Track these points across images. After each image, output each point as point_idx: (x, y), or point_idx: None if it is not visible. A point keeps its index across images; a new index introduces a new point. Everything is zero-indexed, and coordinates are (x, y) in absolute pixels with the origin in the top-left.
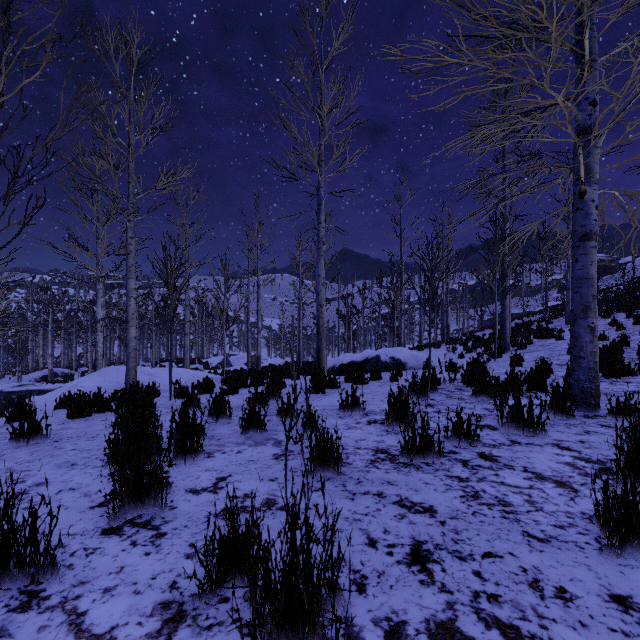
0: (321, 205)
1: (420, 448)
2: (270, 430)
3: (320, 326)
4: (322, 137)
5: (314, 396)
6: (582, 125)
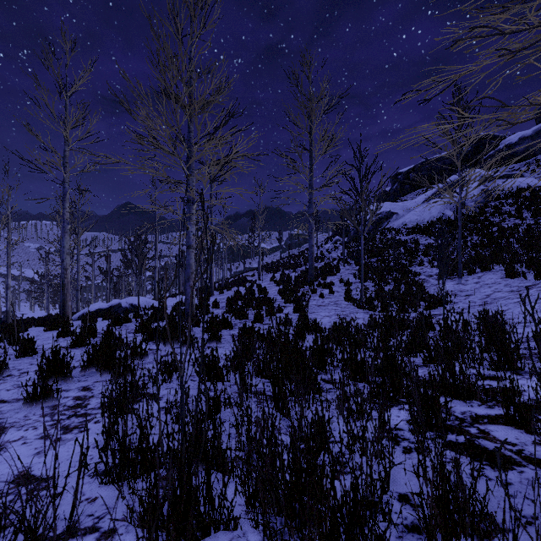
0: (66, 195)
1: (80, 341)
2: (1, 350)
3: (65, 284)
4: (67, 145)
5: (47, 332)
6: (188, 198)
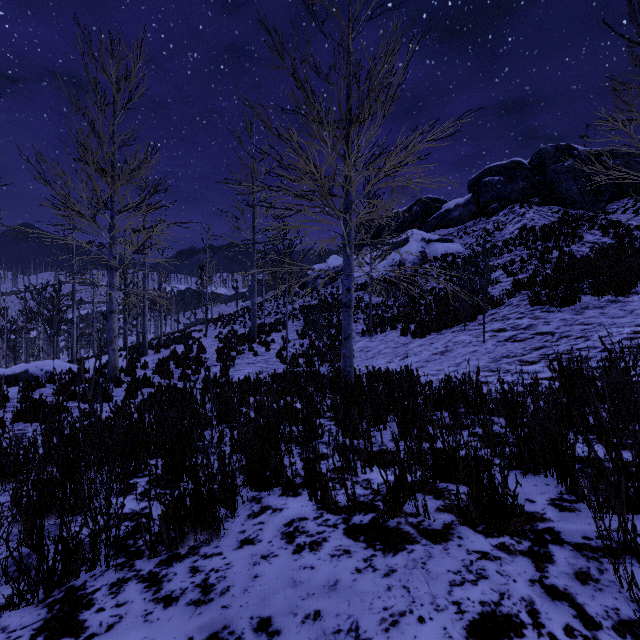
0: None
1: None
2: None
3: None
4: None
5: None
6: (111, 265)
